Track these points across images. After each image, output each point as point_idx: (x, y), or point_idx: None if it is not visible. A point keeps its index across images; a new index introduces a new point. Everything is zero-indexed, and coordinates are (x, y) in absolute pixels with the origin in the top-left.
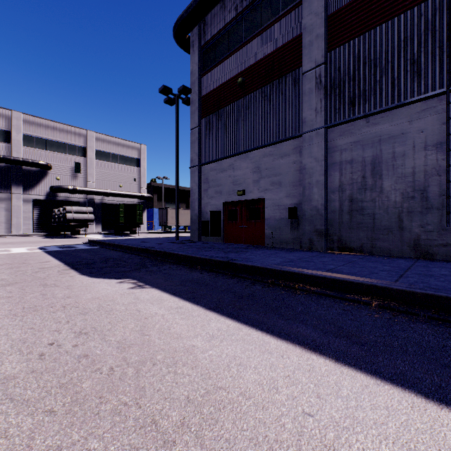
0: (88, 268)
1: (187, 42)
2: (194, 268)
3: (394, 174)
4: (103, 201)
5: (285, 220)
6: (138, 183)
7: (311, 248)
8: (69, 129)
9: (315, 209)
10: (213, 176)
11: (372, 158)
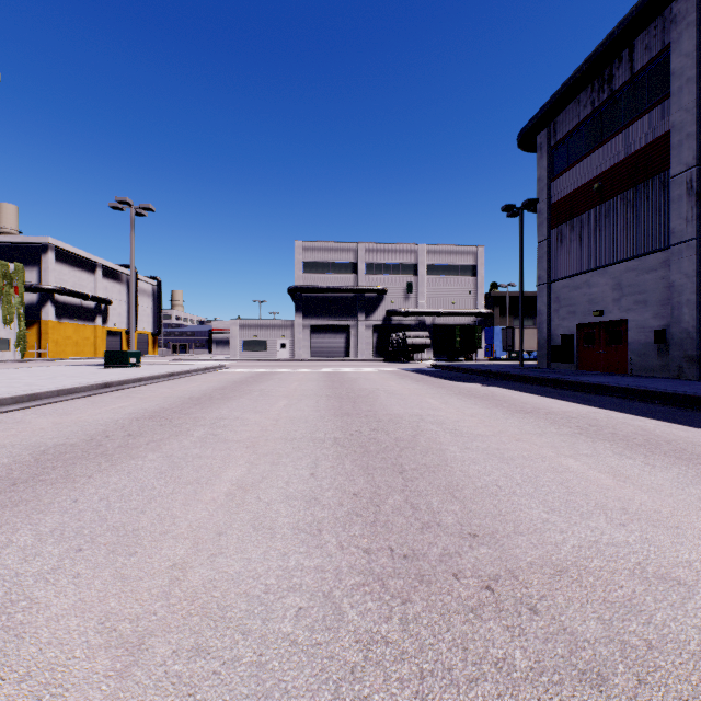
0: (450, 379)
1: (534, 145)
2: (528, 383)
3: None
4: (434, 322)
5: (650, 345)
6: (474, 297)
7: (680, 376)
8: (401, 248)
9: (684, 332)
10: (565, 294)
11: None
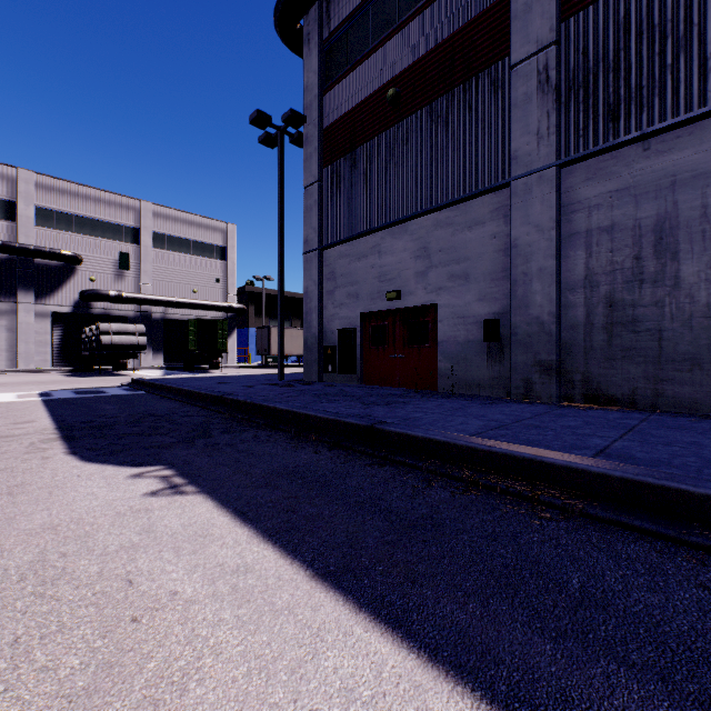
0: (94, 436)
1: (299, 36)
2: (302, 437)
3: (707, 249)
4: (167, 315)
5: (475, 345)
6: (223, 286)
7: (529, 396)
8: (111, 198)
9: (536, 323)
10: (344, 267)
11: (656, 219)
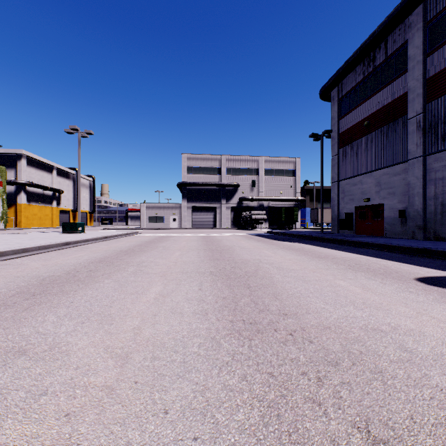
0: (278, 240)
1: (329, 97)
2: (324, 242)
3: None
4: (269, 205)
5: (397, 219)
6: (293, 189)
7: (413, 237)
8: (249, 158)
9: (416, 211)
10: (348, 188)
11: None
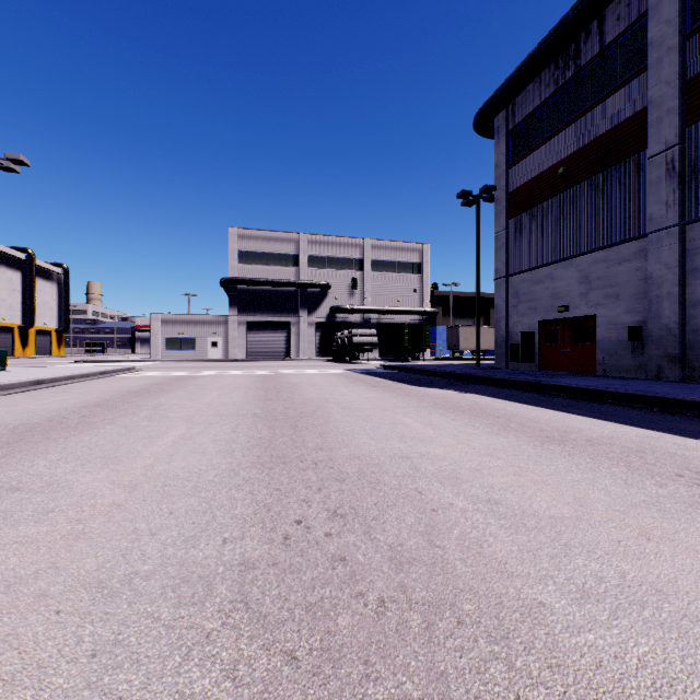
0: (410, 383)
1: (490, 129)
2: (502, 387)
3: None
4: (380, 320)
5: (623, 343)
6: (419, 295)
7: (660, 377)
8: (346, 241)
9: (665, 328)
10: (525, 289)
11: None
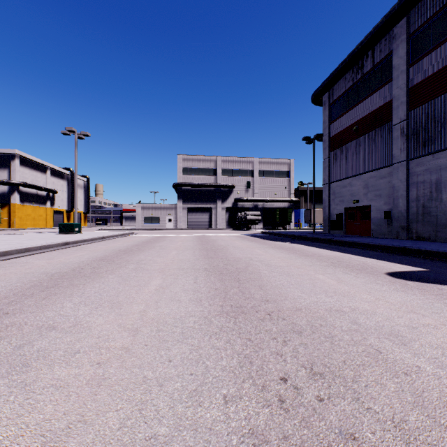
0: (271, 240)
1: (321, 101)
2: (314, 242)
3: None
4: (264, 206)
5: (383, 220)
6: (288, 190)
7: (398, 237)
8: (244, 160)
9: (400, 213)
10: (338, 190)
11: (435, 180)
